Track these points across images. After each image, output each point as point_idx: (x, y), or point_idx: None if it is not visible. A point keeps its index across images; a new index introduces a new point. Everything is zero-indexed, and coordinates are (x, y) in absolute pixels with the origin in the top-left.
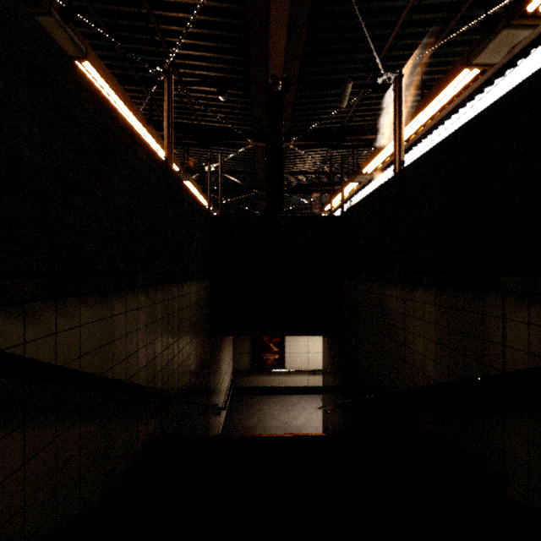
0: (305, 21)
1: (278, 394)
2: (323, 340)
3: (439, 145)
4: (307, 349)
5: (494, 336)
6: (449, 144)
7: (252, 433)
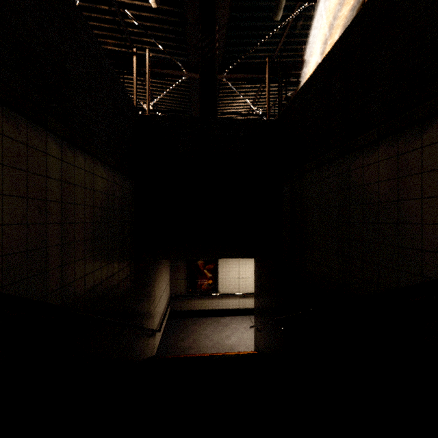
0: None
1: (212, 316)
2: (255, 262)
3: None
4: (238, 274)
5: None
6: None
7: (186, 353)
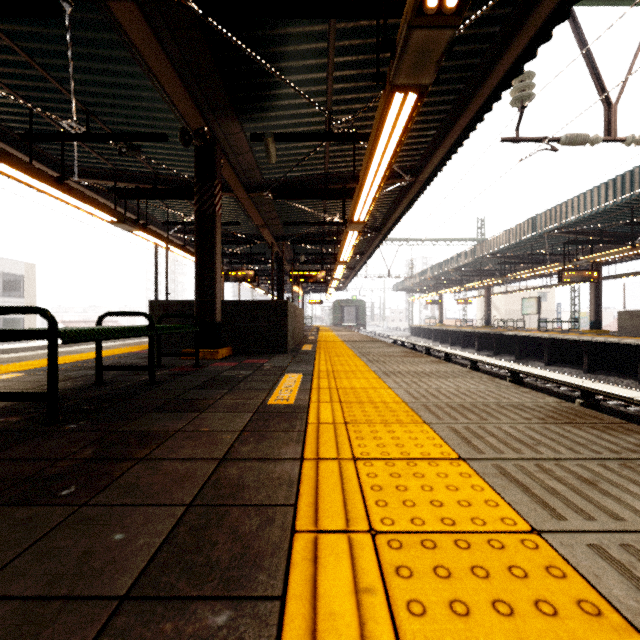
0: None
1: None
2: None
3: None
4: None
5: None
6: None
7: None
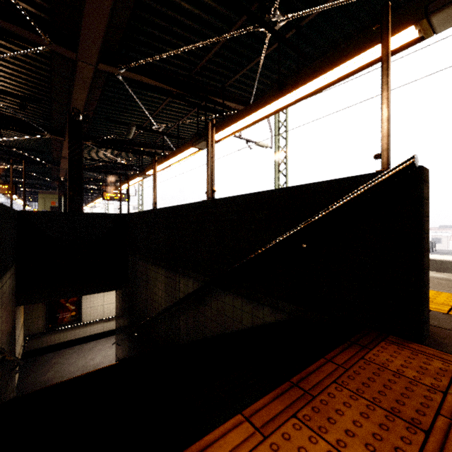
0: (101, 86)
1: (75, 345)
2: (116, 293)
3: (166, 209)
4: (103, 302)
5: (177, 288)
6: (168, 210)
7: (49, 384)
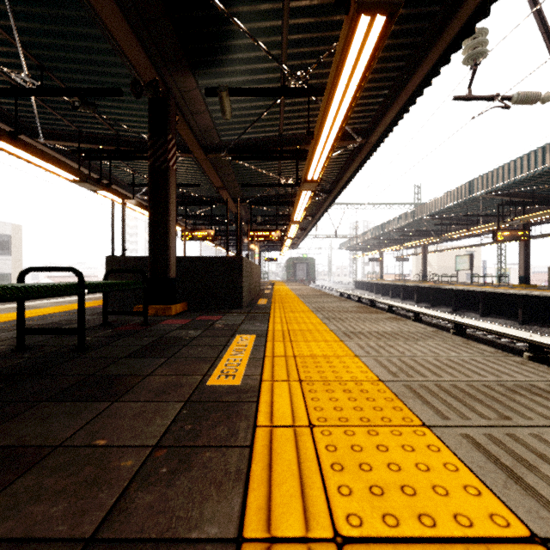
0: None
1: None
2: None
3: None
4: None
5: None
6: None
7: None
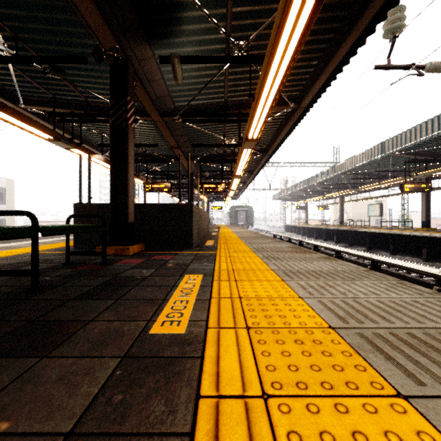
0: None
1: None
2: None
3: None
4: None
5: None
6: None
7: None
